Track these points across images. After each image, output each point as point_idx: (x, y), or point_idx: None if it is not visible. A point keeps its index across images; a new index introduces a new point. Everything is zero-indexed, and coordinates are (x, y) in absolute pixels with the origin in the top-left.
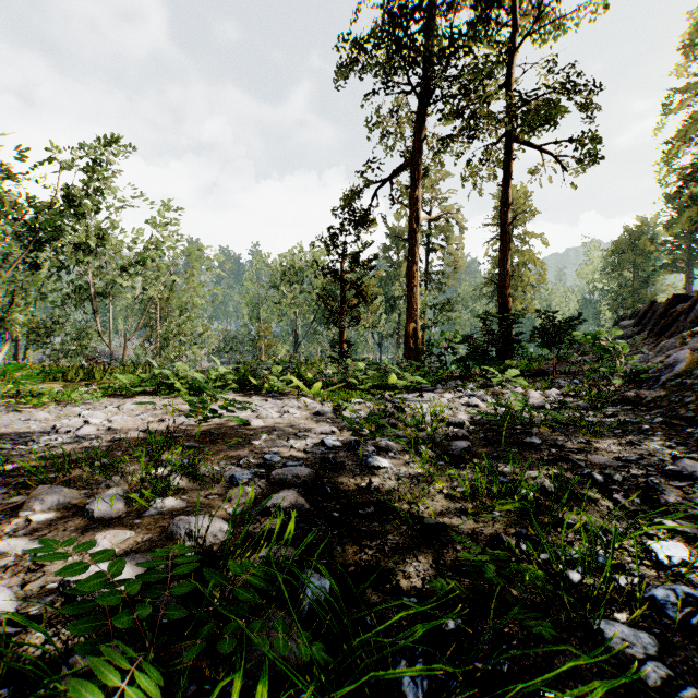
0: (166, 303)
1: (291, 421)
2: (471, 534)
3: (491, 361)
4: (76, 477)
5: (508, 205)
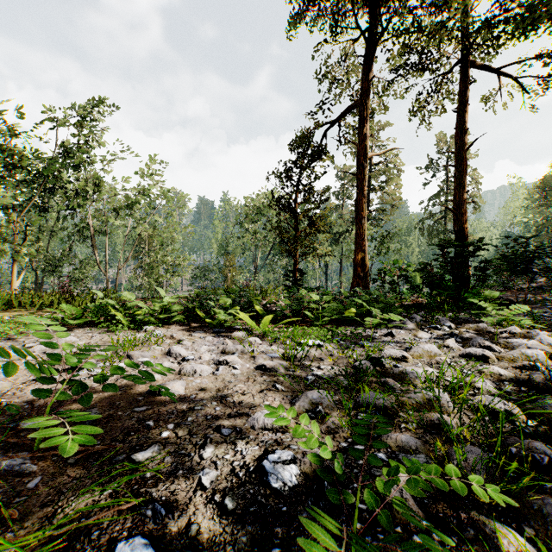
0: (152, 240)
1: (225, 384)
2: None
3: (467, 292)
4: None
5: (465, 131)
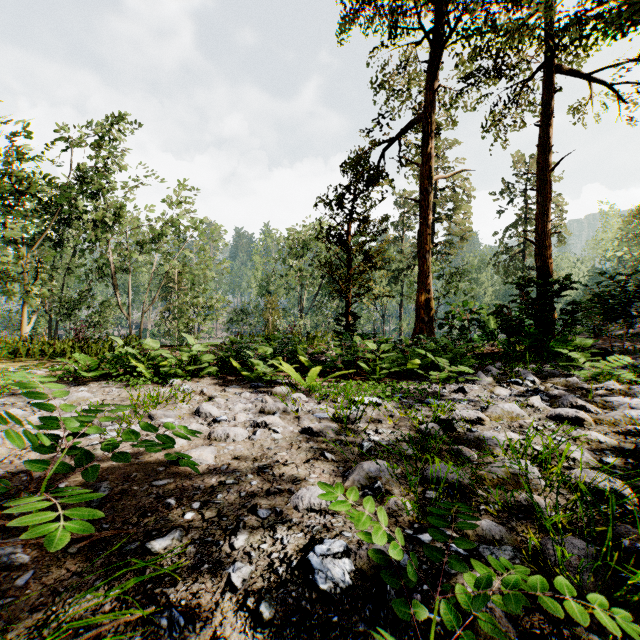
0: (182, 278)
1: (263, 452)
2: None
3: (554, 340)
4: None
5: (549, 148)
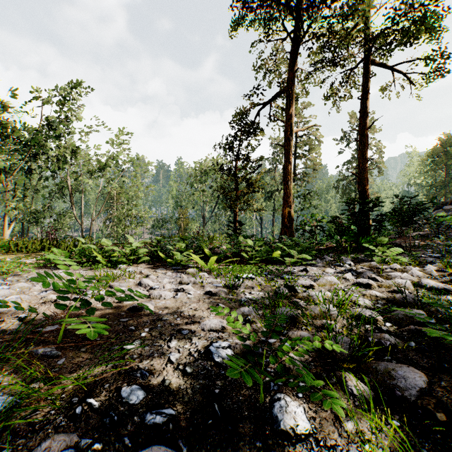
0: (119, 196)
1: (182, 304)
2: None
3: (364, 239)
4: None
5: (366, 114)
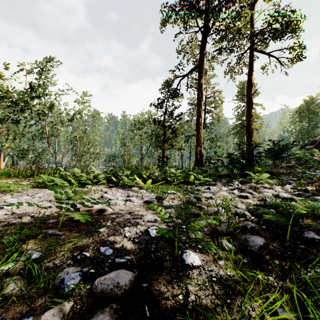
0: (82, 139)
1: (130, 208)
2: None
3: (247, 168)
4: None
5: (251, 84)
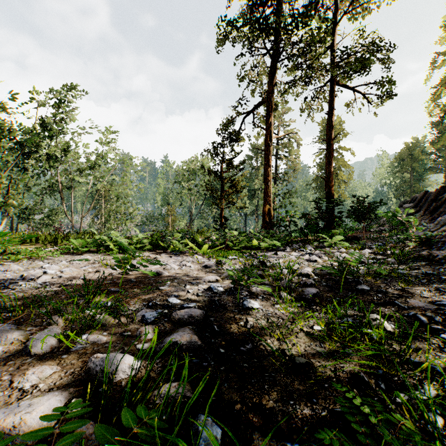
0: (108, 193)
1: (188, 272)
2: (334, 371)
3: (323, 230)
4: (28, 315)
5: (332, 127)
